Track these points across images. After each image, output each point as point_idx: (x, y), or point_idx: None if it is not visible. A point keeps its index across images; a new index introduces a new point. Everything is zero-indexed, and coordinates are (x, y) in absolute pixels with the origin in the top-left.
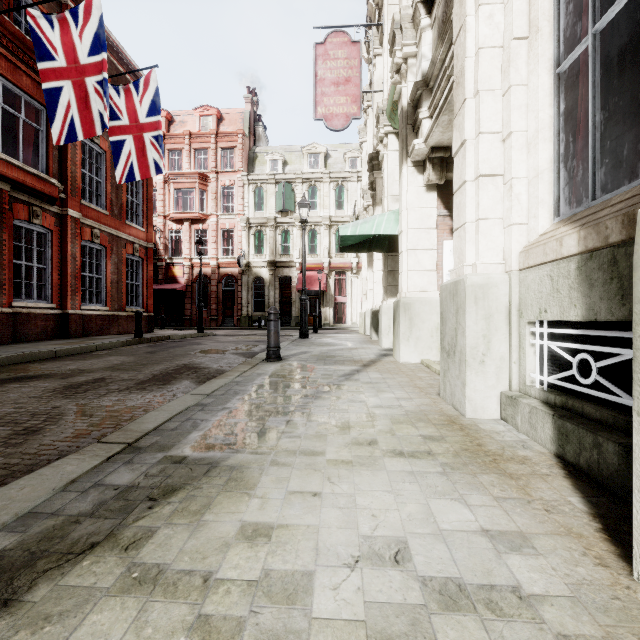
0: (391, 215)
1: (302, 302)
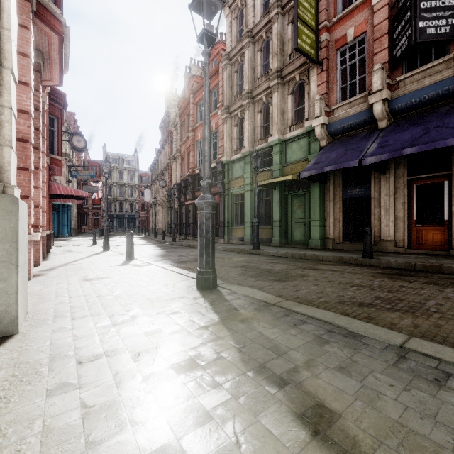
0: None
1: None
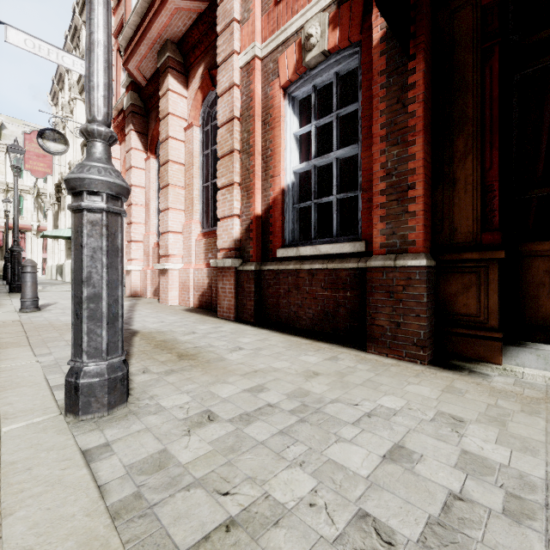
0: (70, 229)
1: (6, 259)
